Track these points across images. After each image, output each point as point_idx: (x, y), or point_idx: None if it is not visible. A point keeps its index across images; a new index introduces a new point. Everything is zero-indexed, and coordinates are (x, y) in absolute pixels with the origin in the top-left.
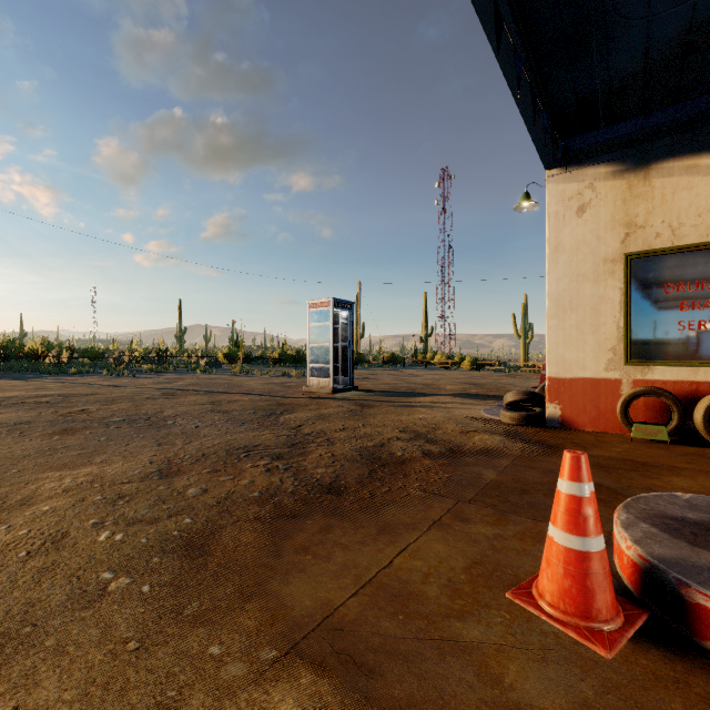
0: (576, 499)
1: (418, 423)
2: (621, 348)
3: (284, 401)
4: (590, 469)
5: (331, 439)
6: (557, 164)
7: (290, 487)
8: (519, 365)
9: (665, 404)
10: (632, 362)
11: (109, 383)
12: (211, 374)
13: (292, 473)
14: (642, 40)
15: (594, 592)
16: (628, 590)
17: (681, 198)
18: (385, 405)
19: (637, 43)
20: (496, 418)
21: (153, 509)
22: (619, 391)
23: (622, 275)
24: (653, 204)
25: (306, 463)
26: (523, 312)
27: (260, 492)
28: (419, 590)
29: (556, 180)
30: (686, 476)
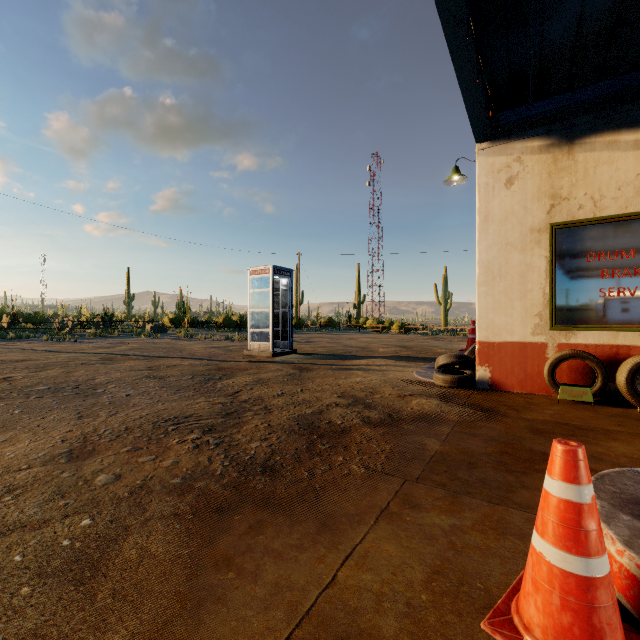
0: (574, 507)
1: (356, 387)
2: (547, 314)
3: (224, 365)
4: (530, 435)
5: (268, 407)
6: (487, 138)
7: (218, 468)
8: (440, 329)
9: (587, 366)
10: (557, 326)
11: (46, 348)
12: (155, 338)
13: (223, 449)
14: (577, 9)
15: (603, 633)
16: (622, 607)
17: (602, 171)
18: (323, 368)
19: (572, 12)
20: (429, 380)
21: (46, 507)
22: (545, 354)
23: (548, 244)
24: (577, 177)
25: (240, 436)
26: (443, 282)
27: (183, 475)
28: (372, 626)
29: (486, 153)
30: (622, 440)
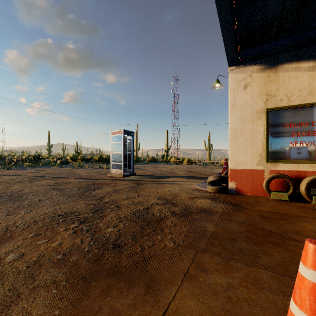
0: None
1: (167, 193)
2: (264, 155)
3: (97, 181)
4: (261, 220)
5: (119, 206)
6: (234, 64)
7: (86, 246)
8: (207, 162)
9: (284, 181)
10: (269, 161)
11: None
12: (62, 167)
13: (90, 233)
14: None
15: None
16: None
17: (292, 82)
18: (149, 183)
19: None
20: (204, 189)
21: None
22: (263, 175)
23: (265, 119)
24: (279, 85)
25: (102, 224)
26: (208, 139)
27: (63, 253)
28: None
29: (233, 72)
30: (308, 222)
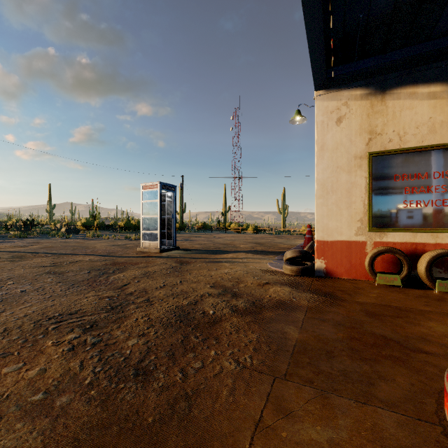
0: None
1: (225, 277)
2: (366, 220)
3: (119, 260)
4: (367, 318)
5: (150, 299)
6: (323, 86)
7: (88, 375)
8: (281, 230)
9: (395, 258)
10: (374, 229)
11: None
12: (67, 238)
13: (98, 350)
14: None
15: None
16: None
17: (406, 114)
18: (199, 261)
19: None
20: (279, 270)
21: None
22: (365, 249)
23: (367, 168)
24: (387, 118)
25: (119, 332)
26: (282, 198)
27: (46, 389)
28: None
29: (322, 98)
30: (436, 320)
